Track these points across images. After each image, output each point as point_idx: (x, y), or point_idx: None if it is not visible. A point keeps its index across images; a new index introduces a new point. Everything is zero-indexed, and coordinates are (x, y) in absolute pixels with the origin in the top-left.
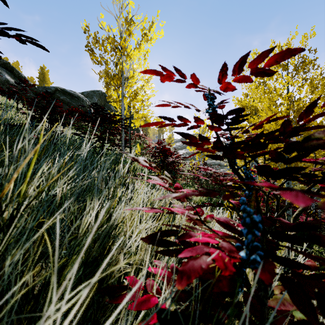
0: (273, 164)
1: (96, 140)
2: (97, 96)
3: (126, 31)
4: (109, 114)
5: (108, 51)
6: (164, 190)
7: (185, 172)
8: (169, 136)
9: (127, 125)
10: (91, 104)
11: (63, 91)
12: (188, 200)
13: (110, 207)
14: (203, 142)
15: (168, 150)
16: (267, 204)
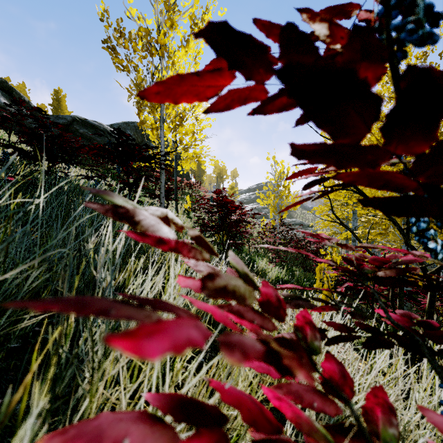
0: (386, 224)
1: (120, 188)
2: (132, 129)
3: (166, 20)
4: (138, 145)
5: (139, 50)
6: (224, 264)
7: (254, 235)
8: (231, 185)
9: (167, 164)
10: (111, 131)
11: (83, 121)
12: (260, 277)
13: (7, 409)
14: (389, 143)
15: (231, 202)
16: (401, 294)
